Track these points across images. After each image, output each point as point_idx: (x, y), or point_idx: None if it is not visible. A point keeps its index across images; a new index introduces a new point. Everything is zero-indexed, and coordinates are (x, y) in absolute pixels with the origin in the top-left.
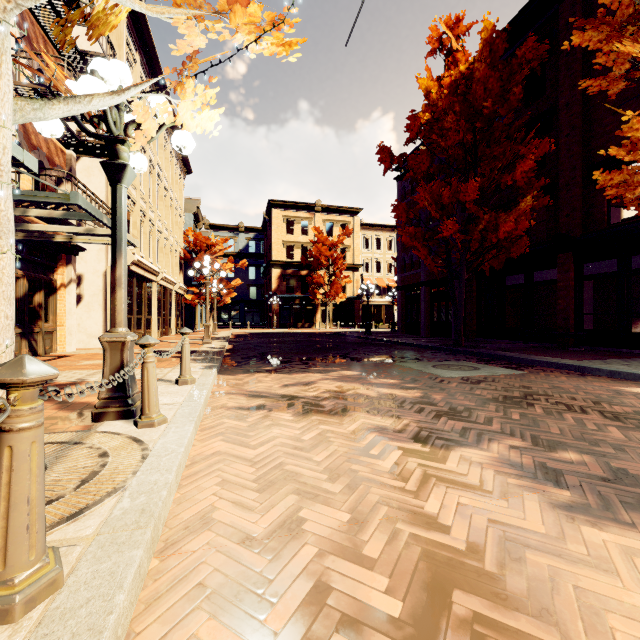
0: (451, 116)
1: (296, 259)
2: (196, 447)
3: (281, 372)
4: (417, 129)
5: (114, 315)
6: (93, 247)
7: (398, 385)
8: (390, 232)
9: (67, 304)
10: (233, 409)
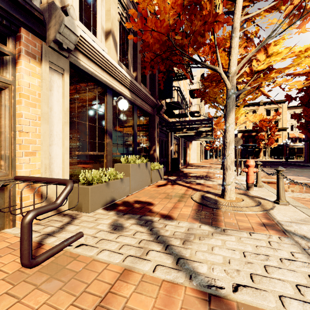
0: None
1: (249, 128)
2: None
3: None
4: (301, 89)
5: None
6: None
7: None
8: None
9: (191, 152)
10: None
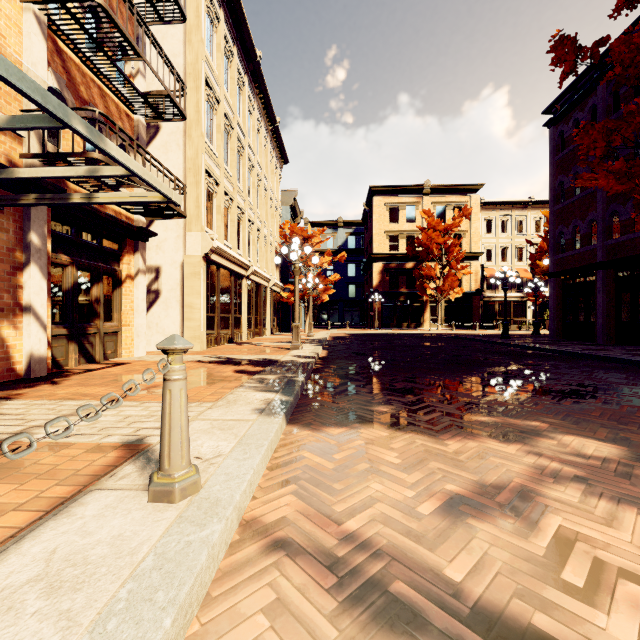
0: None
1: (400, 251)
2: None
3: (414, 427)
4: None
5: None
6: (171, 234)
7: None
8: (520, 210)
9: (134, 299)
10: None
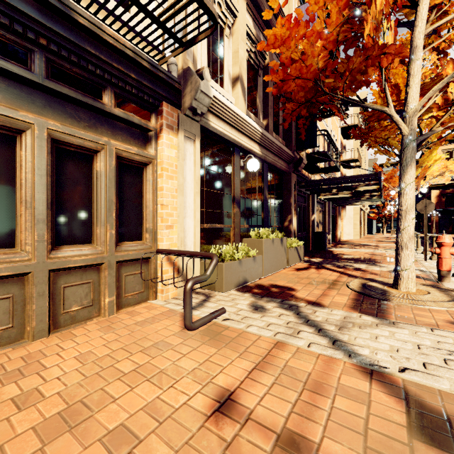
0: None
1: None
2: None
3: None
4: None
5: None
6: None
7: None
8: None
9: (343, 223)
10: None
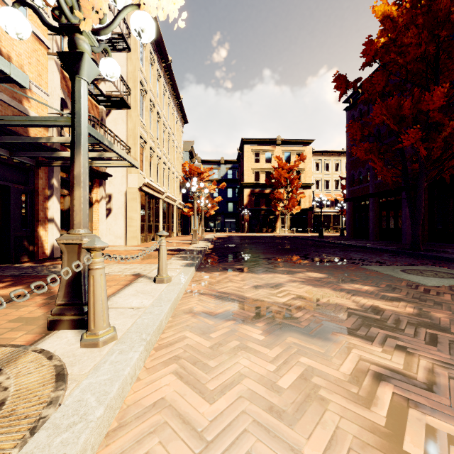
0: (412, 30)
1: (261, 181)
2: (139, 384)
3: (250, 271)
4: (373, 52)
5: (72, 215)
6: (118, 174)
7: (376, 293)
8: (337, 156)
9: (99, 214)
10: (199, 316)
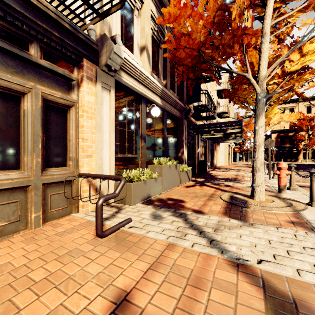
0: None
1: (286, 128)
2: None
3: None
4: None
5: None
6: None
7: None
8: None
9: (218, 154)
10: None
